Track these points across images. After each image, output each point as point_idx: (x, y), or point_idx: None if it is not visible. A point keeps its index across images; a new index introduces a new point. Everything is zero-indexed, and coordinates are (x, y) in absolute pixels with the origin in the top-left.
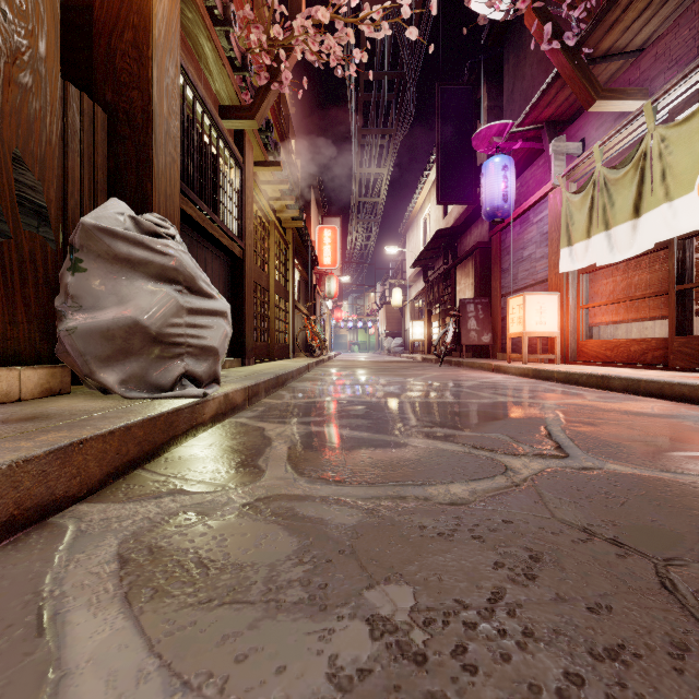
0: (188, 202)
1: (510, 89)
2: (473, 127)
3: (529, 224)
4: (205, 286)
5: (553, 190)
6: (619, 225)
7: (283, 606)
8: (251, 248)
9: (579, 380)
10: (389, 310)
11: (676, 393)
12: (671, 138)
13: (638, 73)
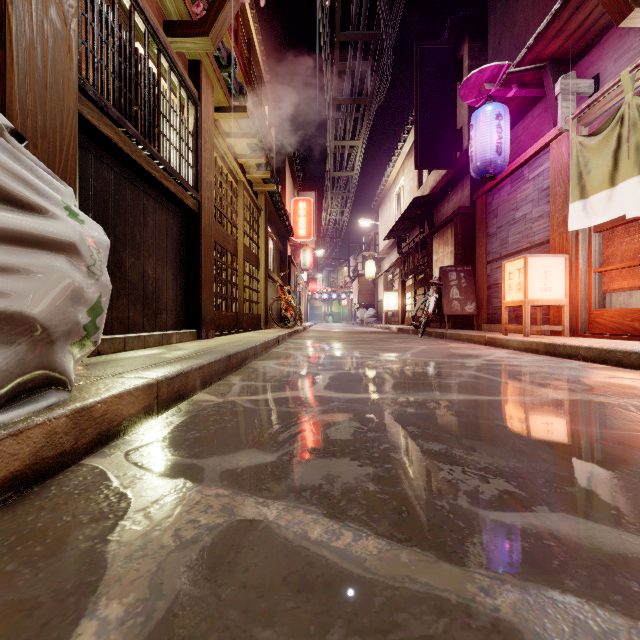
0: (102, 116)
1: (497, 40)
2: (453, 88)
3: (523, 181)
4: (11, 181)
5: (556, 138)
6: None
7: None
8: (211, 202)
9: (624, 360)
10: (362, 282)
11: None
12: None
13: None
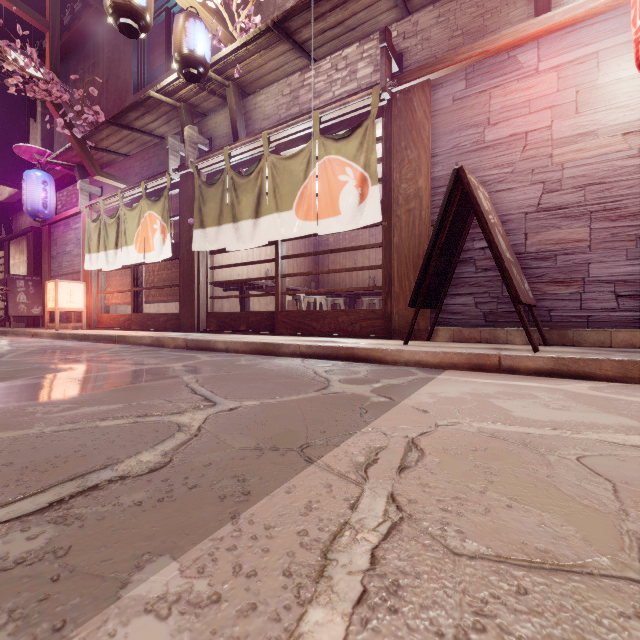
0: None
1: None
2: (27, 122)
3: (70, 228)
4: None
5: (83, 212)
6: (111, 250)
7: None
8: None
9: (78, 338)
10: None
11: (109, 340)
12: (128, 215)
13: (125, 168)
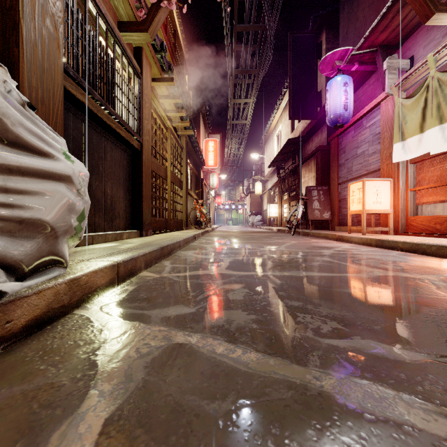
0: (78, 88)
1: (345, 31)
2: (315, 63)
3: (362, 128)
4: (33, 138)
5: (384, 99)
6: None
7: None
8: (149, 143)
9: (427, 250)
10: (253, 197)
11: None
12: None
13: None
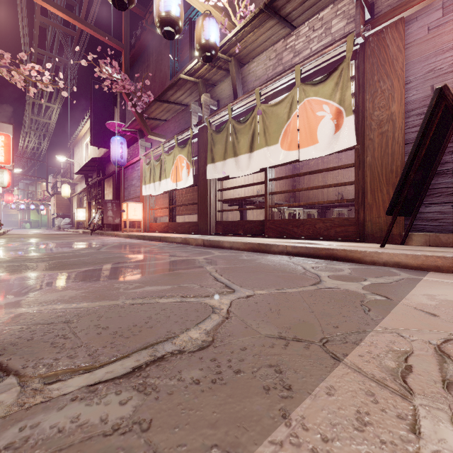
0: None
1: None
2: (112, 109)
3: (134, 170)
4: None
5: (142, 159)
6: (157, 182)
7: (27, 261)
8: None
9: (139, 237)
10: (59, 199)
11: (156, 239)
12: (166, 158)
13: (164, 128)
